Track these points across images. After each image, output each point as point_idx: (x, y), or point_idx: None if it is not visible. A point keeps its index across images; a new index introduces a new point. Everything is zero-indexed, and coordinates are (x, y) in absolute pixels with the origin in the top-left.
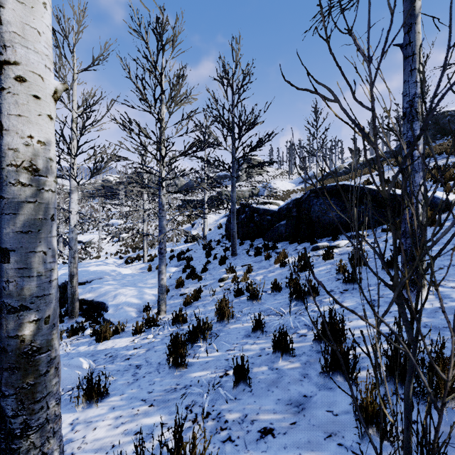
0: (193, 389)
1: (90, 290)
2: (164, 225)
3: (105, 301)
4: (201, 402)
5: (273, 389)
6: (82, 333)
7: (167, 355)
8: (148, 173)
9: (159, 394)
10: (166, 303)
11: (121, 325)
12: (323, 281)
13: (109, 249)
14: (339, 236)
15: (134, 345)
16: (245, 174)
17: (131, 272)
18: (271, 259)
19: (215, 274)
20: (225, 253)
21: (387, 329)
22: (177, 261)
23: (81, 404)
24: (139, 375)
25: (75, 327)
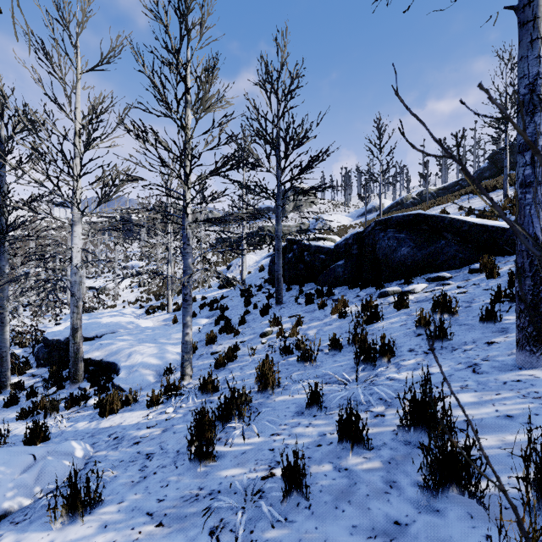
0: (222, 499)
1: (99, 347)
2: (190, 264)
3: (117, 362)
4: (233, 524)
5: (343, 506)
6: (84, 403)
7: (188, 442)
8: (169, 196)
9: (173, 504)
10: (193, 364)
11: (133, 395)
12: (397, 336)
13: (128, 296)
14: (413, 279)
15: (147, 423)
16: (292, 206)
17: (152, 325)
18: (326, 308)
19: (255, 327)
20: (267, 301)
21: (507, 409)
22: (209, 311)
23: (59, 518)
24: (149, 469)
25: (76, 395)
